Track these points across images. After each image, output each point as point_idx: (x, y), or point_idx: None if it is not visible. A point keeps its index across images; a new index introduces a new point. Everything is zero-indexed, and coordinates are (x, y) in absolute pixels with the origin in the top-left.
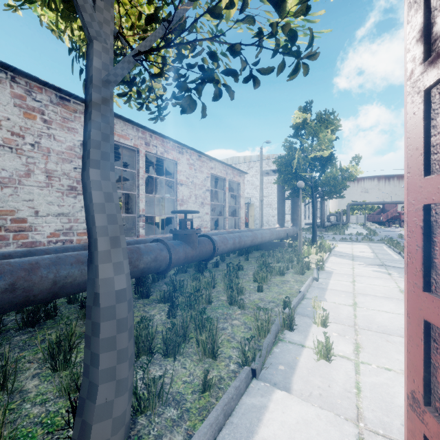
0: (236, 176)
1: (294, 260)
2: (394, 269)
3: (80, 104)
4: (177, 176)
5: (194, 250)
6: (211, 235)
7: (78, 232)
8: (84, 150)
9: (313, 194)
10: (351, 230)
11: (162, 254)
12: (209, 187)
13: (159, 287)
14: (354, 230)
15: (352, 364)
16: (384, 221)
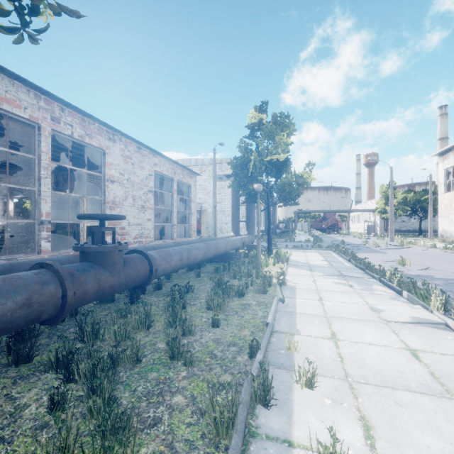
0: (186, 177)
1: (252, 273)
2: (352, 280)
3: None
4: (106, 170)
5: (115, 276)
6: (151, 248)
7: None
8: None
9: (268, 200)
10: (299, 237)
11: (46, 290)
12: (152, 187)
13: (61, 332)
14: (301, 237)
15: None
16: (325, 228)
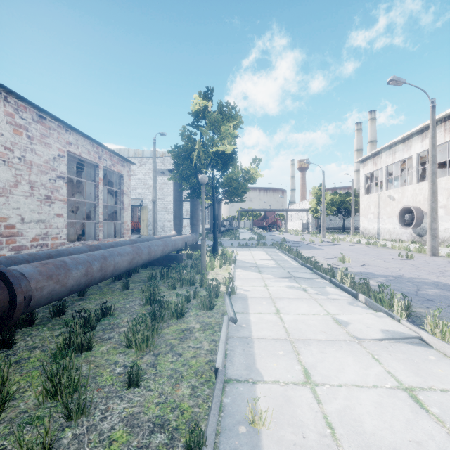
0: (116, 164)
1: (196, 279)
2: (304, 282)
3: None
4: None
5: None
6: (43, 256)
7: None
8: None
9: (214, 195)
10: (243, 235)
11: None
12: (64, 172)
13: None
14: (245, 235)
15: None
16: (266, 226)
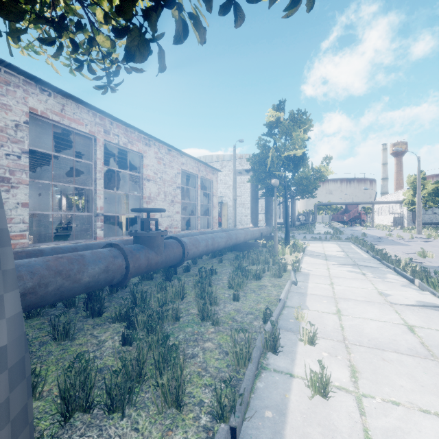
0: (209, 173)
1: (269, 261)
2: (367, 269)
3: (15, 76)
4: (144, 170)
5: (159, 255)
6: (181, 236)
7: (12, 234)
8: None
9: (286, 193)
10: (319, 229)
11: (116, 262)
12: (180, 184)
13: (117, 299)
14: (321, 229)
15: (353, 398)
16: (347, 221)
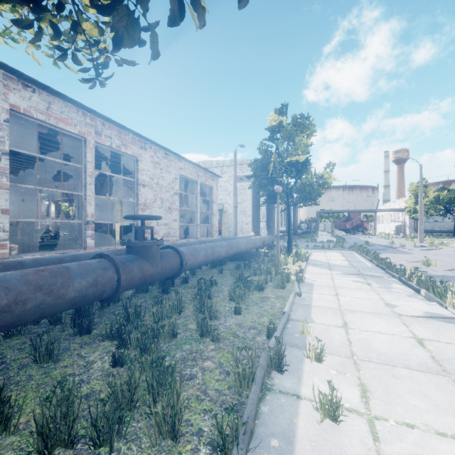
0: (208, 179)
1: (272, 271)
2: (371, 279)
3: None
4: (139, 175)
5: (154, 267)
6: (179, 245)
7: None
8: None
9: (288, 200)
10: (321, 237)
11: (106, 274)
12: (178, 190)
13: (108, 314)
14: (324, 237)
15: (365, 421)
16: (350, 229)
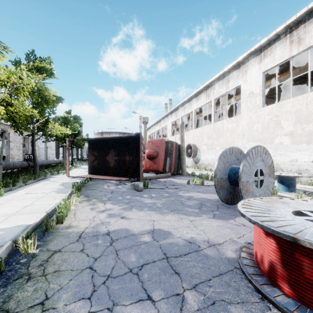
0: None
1: None
2: None
3: None
4: (10, 138)
5: (33, 163)
6: None
7: None
8: (33, 149)
9: (72, 146)
10: None
11: (27, 163)
12: (22, 142)
13: None
14: None
15: None
16: None
